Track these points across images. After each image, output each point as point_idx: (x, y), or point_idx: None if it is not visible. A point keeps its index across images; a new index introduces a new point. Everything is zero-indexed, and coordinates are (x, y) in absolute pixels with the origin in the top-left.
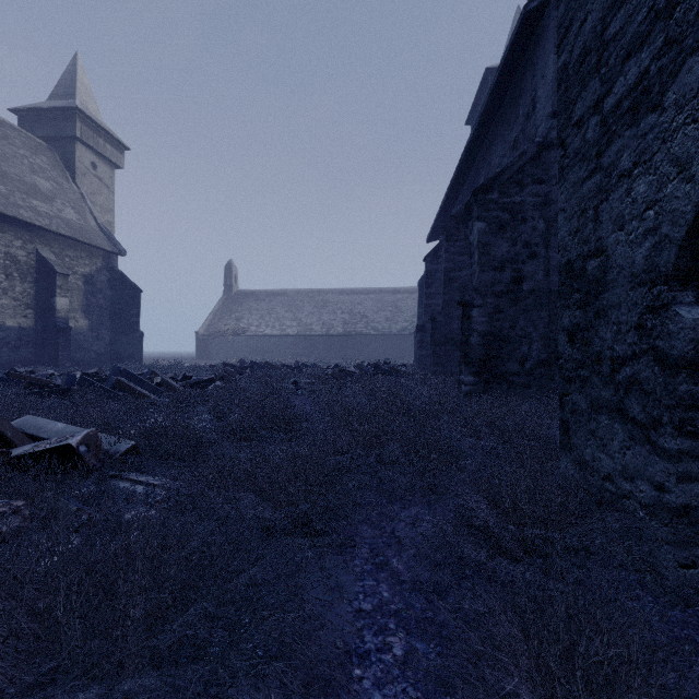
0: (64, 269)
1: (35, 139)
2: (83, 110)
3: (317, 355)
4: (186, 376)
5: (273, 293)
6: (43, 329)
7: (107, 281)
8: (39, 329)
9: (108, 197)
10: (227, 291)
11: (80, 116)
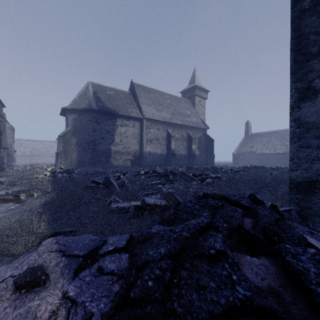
0: (194, 137)
1: (185, 99)
2: (197, 85)
3: None
4: (231, 169)
5: (270, 132)
6: (189, 155)
7: (204, 138)
8: (188, 155)
9: (203, 110)
10: (246, 134)
11: (196, 87)
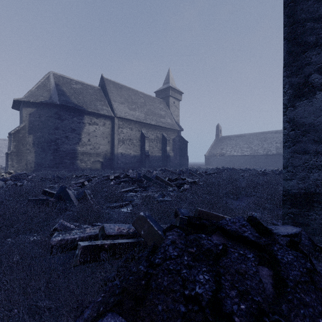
0: (168, 138)
1: (160, 99)
2: (171, 86)
3: (260, 164)
4: (205, 171)
5: (237, 136)
6: (163, 156)
7: (178, 140)
8: (163, 156)
9: (177, 111)
10: (217, 137)
11: (170, 88)
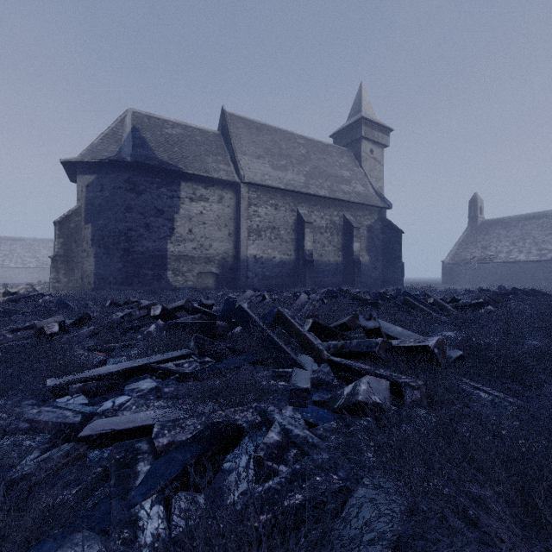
0: (357, 224)
1: (341, 148)
2: (366, 117)
3: None
4: (454, 298)
5: (527, 217)
6: (346, 263)
7: (380, 228)
8: (345, 263)
9: (379, 169)
10: (471, 222)
11: (364, 122)
